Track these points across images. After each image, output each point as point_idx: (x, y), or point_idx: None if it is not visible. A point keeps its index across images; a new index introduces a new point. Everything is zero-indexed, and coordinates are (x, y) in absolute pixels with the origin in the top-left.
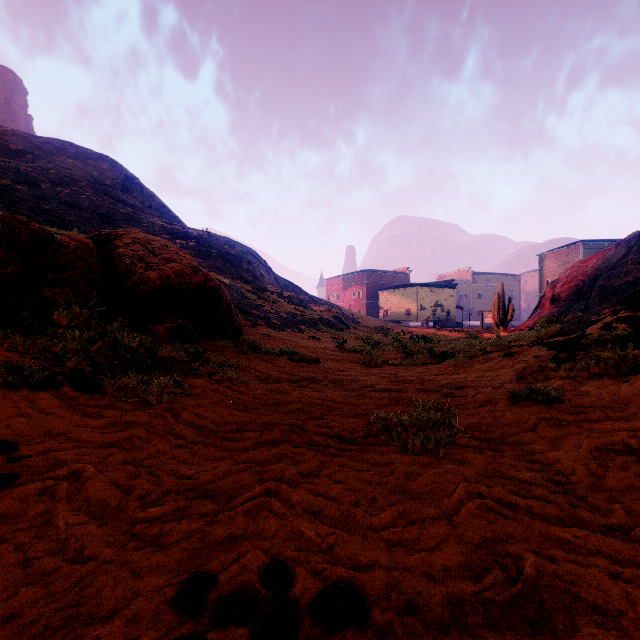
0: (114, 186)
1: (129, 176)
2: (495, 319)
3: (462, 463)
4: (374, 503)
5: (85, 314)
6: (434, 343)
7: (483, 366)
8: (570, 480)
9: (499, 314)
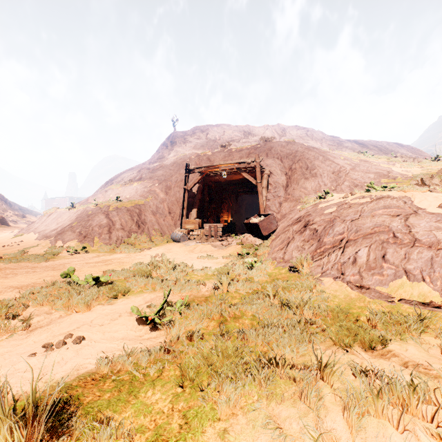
0: None
1: None
2: None
3: None
4: None
5: None
6: None
7: None
8: None
9: None
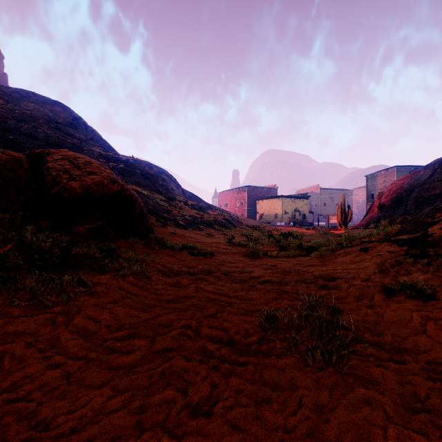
0: (64, 124)
1: (76, 117)
2: (339, 220)
3: (371, 383)
4: None
5: (8, 217)
6: (298, 238)
7: (345, 259)
8: None
9: (341, 217)
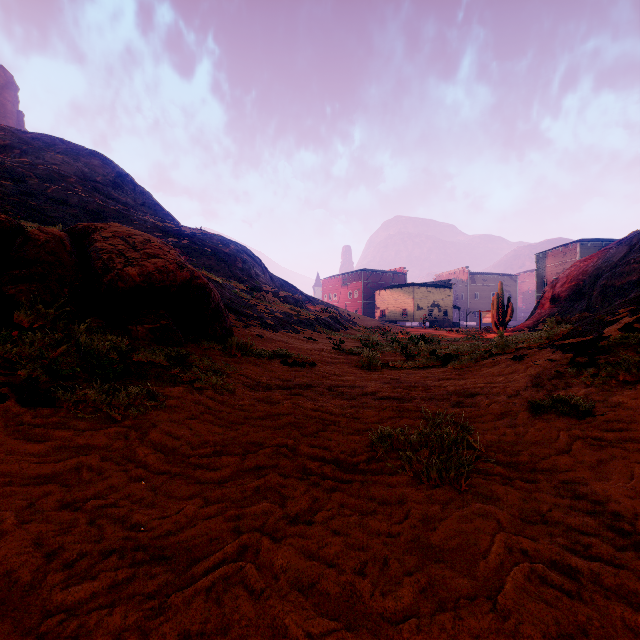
0: (105, 183)
1: (121, 173)
2: (494, 319)
3: (491, 500)
4: (385, 569)
5: (52, 314)
6: (434, 344)
7: (492, 370)
8: (635, 528)
9: (498, 314)
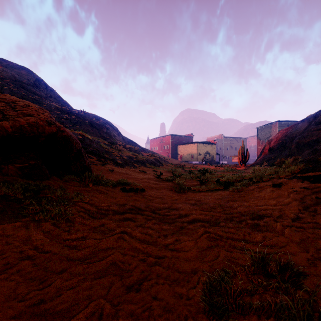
0: (28, 83)
1: (38, 79)
2: (240, 160)
3: None
4: None
5: None
6: (213, 174)
7: (262, 194)
8: None
9: (242, 157)
